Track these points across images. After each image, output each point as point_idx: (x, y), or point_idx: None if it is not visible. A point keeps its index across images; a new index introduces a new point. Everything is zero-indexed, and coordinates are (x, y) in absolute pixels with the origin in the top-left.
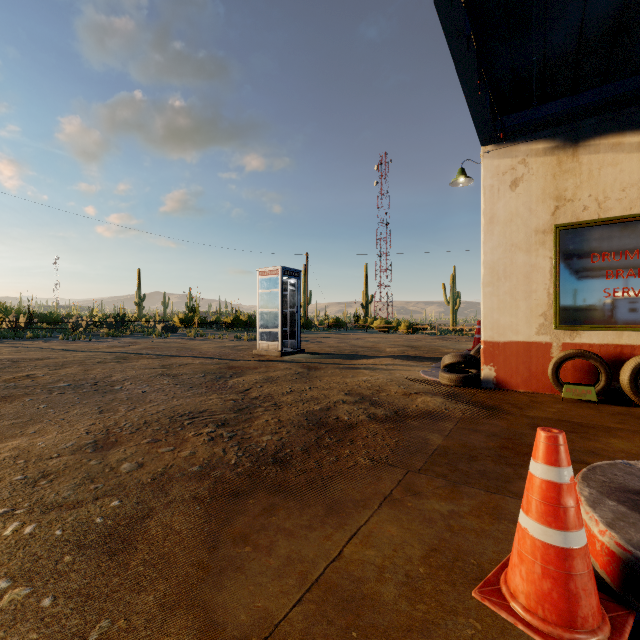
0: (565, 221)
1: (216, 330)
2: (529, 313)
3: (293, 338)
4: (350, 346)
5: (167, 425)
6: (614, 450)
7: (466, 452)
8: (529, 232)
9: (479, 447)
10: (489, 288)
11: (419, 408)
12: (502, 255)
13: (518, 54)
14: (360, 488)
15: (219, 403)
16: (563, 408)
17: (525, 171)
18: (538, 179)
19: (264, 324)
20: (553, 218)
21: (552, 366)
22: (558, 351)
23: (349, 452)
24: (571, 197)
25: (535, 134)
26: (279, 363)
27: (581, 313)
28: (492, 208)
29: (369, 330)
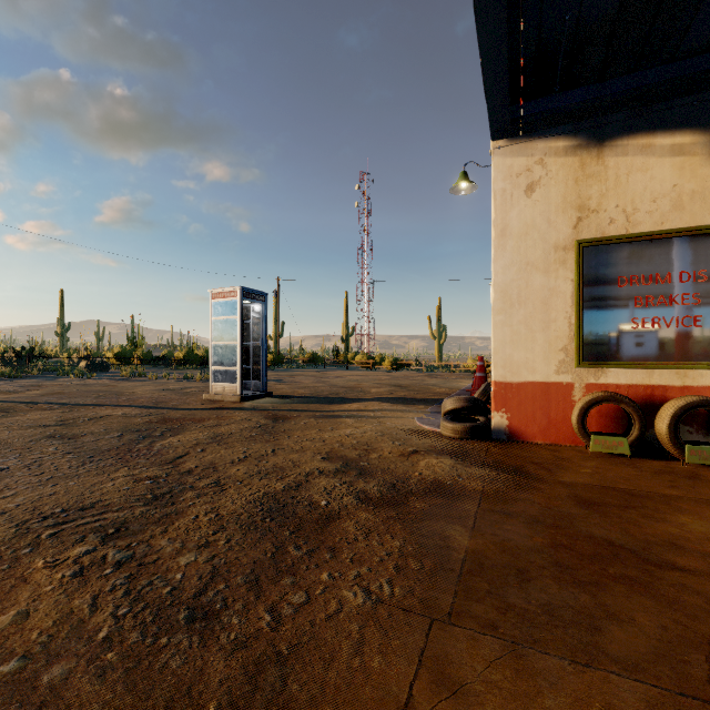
0: (589, 236)
1: (164, 368)
2: (547, 347)
3: (257, 378)
4: (329, 386)
5: (4, 543)
6: (697, 537)
7: (510, 562)
8: (547, 248)
9: (524, 548)
10: (501, 316)
11: (424, 477)
12: (516, 276)
13: (549, 7)
14: (350, 685)
15: (124, 487)
16: (596, 466)
17: (543, 173)
18: (558, 184)
19: (218, 361)
20: (575, 232)
21: (578, 412)
22: (581, 393)
23: (328, 578)
24: (596, 207)
25: (554, 129)
26: (236, 412)
27: (606, 347)
28: (504, 217)
29: (350, 366)
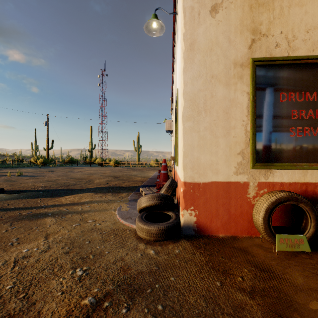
0: (260, 56)
1: None
2: (228, 151)
3: None
4: (67, 179)
5: None
6: None
7: None
8: (228, 64)
9: None
10: (190, 122)
11: None
12: (202, 86)
13: None
14: None
15: None
16: (305, 282)
17: None
18: (237, 8)
19: None
20: (250, 51)
21: (264, 213)
22: (254, 191)
23: None
24: (266, 32)
25: None
26: None
27: (272, 151)
28: (193, 33)
29: (93, 165)
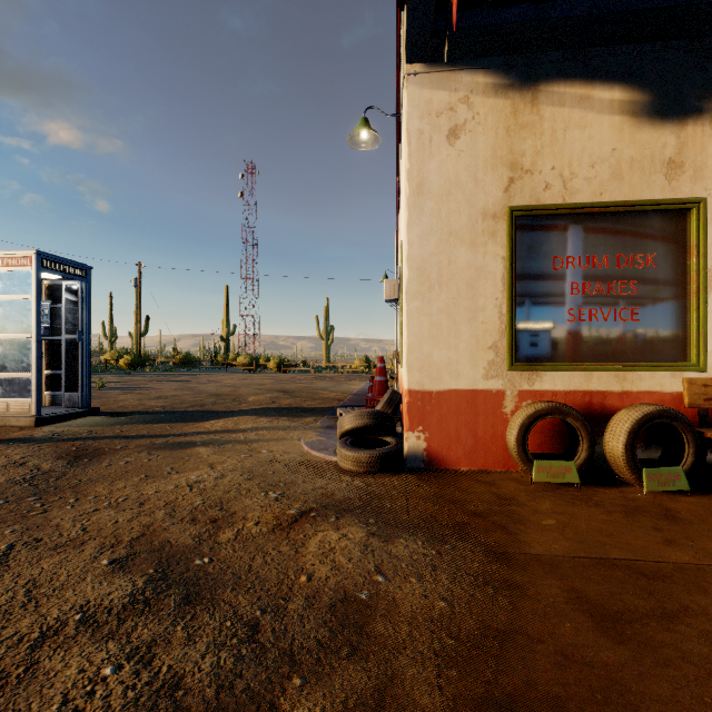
0: (522, 203)
1: None
2: (474, 344)
3: (73, 389)
4: (195, 394)
5: None
6: None
7: None
8: (474, 214)
9: None
10: (417, 302)
11: (318, 589)
12: (436, 248)
13: None
14: None
15: None
16: (553, 509)
17: (469, 116)
18: (487, 132)
19: None
20: (507, 196)
21: (518, 431)
22: (513, 403)
23: None
24: (530, 167)
25: (483, 59)
26: (10, 447)
27: (541, 345)
28: (421, 169)
29: (231, 368)
